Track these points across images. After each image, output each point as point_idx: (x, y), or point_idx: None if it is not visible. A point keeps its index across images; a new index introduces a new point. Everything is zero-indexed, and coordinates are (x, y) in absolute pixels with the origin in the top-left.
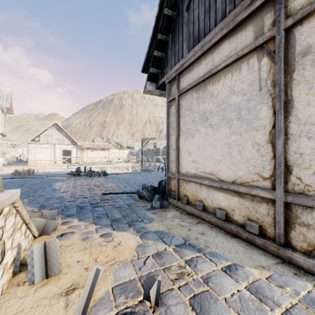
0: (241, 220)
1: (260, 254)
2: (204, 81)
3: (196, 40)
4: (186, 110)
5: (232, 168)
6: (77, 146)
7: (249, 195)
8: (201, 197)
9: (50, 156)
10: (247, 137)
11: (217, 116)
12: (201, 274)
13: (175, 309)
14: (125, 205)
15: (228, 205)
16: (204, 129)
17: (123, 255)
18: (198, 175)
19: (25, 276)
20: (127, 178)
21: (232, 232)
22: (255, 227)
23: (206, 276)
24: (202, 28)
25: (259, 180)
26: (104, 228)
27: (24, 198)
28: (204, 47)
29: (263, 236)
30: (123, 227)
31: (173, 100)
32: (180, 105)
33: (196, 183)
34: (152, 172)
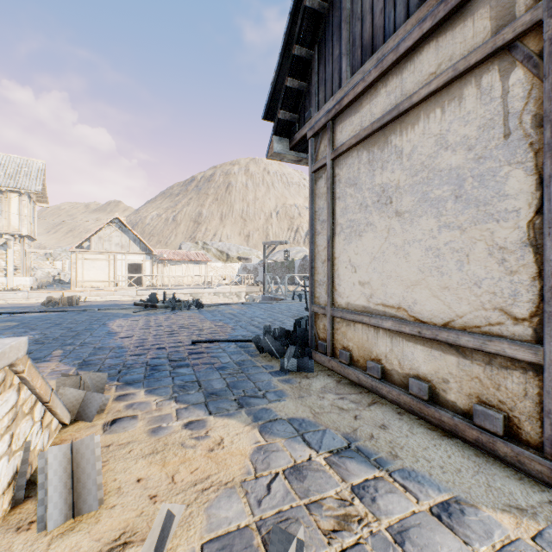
0: (463, 403)
1: (510, 478)
2: (383, 128)
3: (367, 51)
4: (348, 186)
5: (442, 296)
6: (152, 257)
7: (481, 353)
8: (378, 353)
9: (108, 273)
10: (476, 235)
11: (411, 195)
12: (387, 522)
13: None
14: (233, 364)
15: (434, 372)
16: (384, 221)
17: (226, 470)
18: (371, 310)
19: (34, 509)
20: (237, 313)
21: (444, 425)
22: (495, 419)
23: (399, 527)
24: (380, 26)
25: (503, 322)
26: (192, 409)
27: (56, 347)
28: (383, 61)
29: (512, 440)
30: (227, 408)
31: (322, 168)
32: (335, 176)
33: (367, 325)
34: (282, 302)
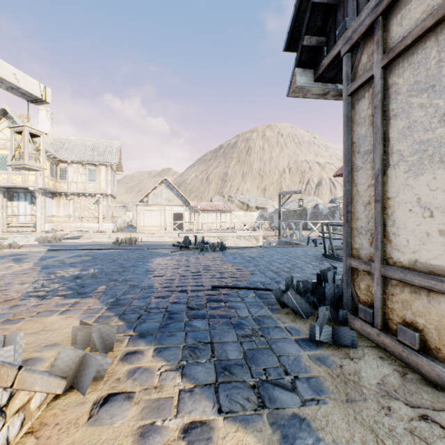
0: None
1: None
2: None
3: None
4: (414, 94)
5: None
6: (190, 208)
7: None
8: None
9: (160, 220)
10: None
11: None
12: None
13: None
14: (251, 321)
15: None
16: None
17: None
18: None
19: None
20: (255, 256)
21: None
22: None
23: None
24: None
25: None
26: (198, 395)
27: (103, 282)
28: None
29: None
30: (243, 403)
31: (364, 85)
32: (388, 88)
33: None
34: (298, 247)
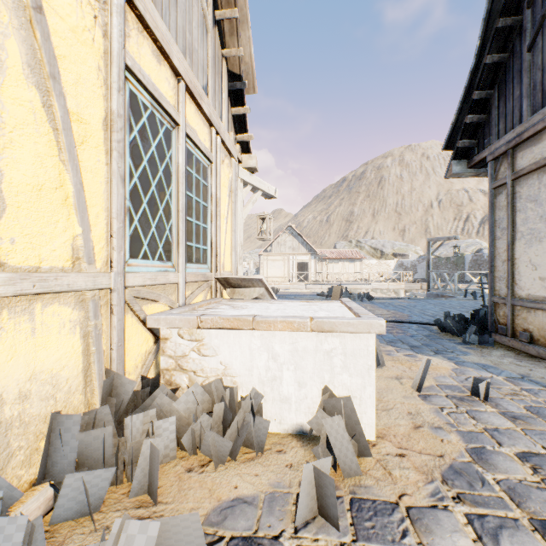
0: None
1: None
2: None
3: None
4: (528, 201)
5: None
6: (315, 257)
7: None
8: None
9: (283, 271)
10: None
11: None
12: (543, 399)
13: (506, 406)
14: (421, 335)
15: None
16: None
17: (438, 371)
18: None
19: None
20: (406, 305)
21: None
22: None
23: None
24: None
25: None
26: (404, 350)
27: None
28: None
29: None
30: (427, 353)
31: (502, 185)
32: (515, 193)
33: None
34: (452, 299)
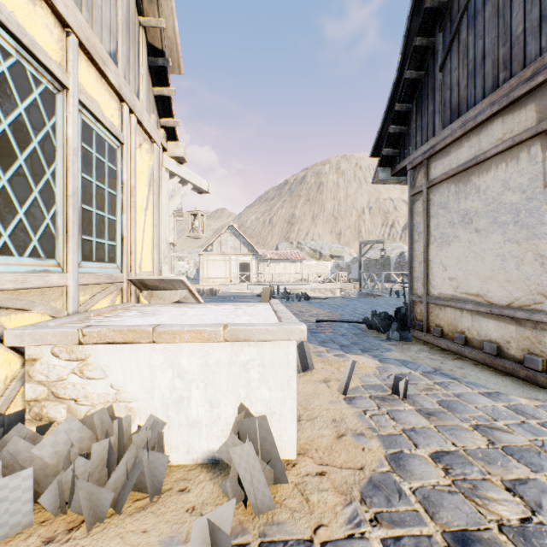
0: (519, 355)
1: (540, 392)
2: (466, 170)
3: (455, 113)
4: (440, 208)
5: (506, 287)
6: (257, 257)
7: (530, 322)
8: (462, 327)
9: (225, 271)
10: (527, 247)
11: (486, 219)
12: (452, 392)
13: (422, 402)
14: (351, 334)
15: (500, 337)
16: (466, 235)
17: (364, 370)
18: (457, 297)
19: None
20: (340, 304)
21: (506, 369)
22: (536, 361)
23: (458, 394)
24: (464, 98)
25: (543, 302)
26: (334, 350)
27: None
28: (465, 125)
29: None
30: (355, 352)
31: (419, 193)
32: (430, 200)
33: (454, 308)
34: (380, 298)
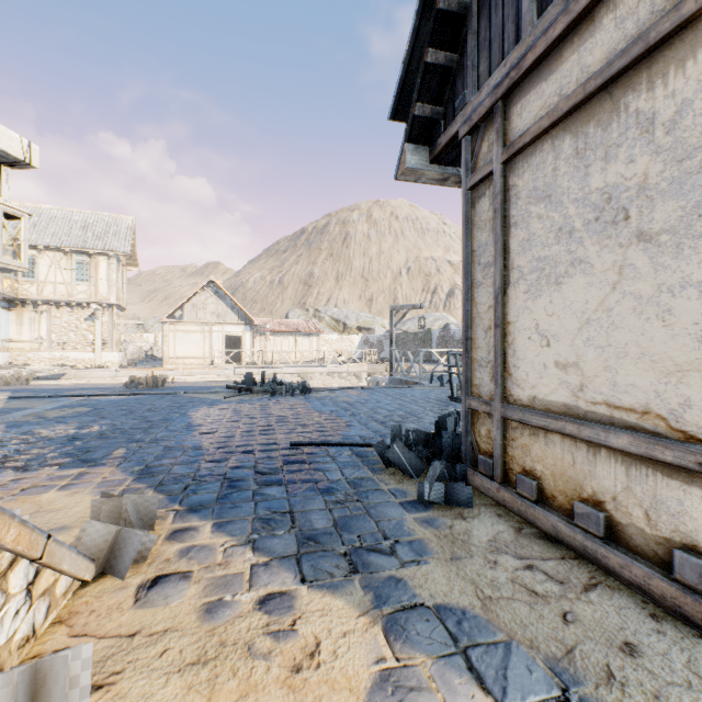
0: None
1: None
2: (607, 86)
3: None
4: (533, 201)
5: None
6: (252, 328)
7: None
8: (596, 490)
9: (203, 348)
10: None
11: (678, 198)
12: None
13: None
14: (345, 484)
15: None
16: (610, 254)
17: None
18: (580, 412)
19: None
20: (354, 401)
21: None
22: None
23: None
24: None
25: None
26: (276, 568)
27: (120, 444)
28: None
29: None
30: (332, 571)
31: (484, 180)
32: (509, 189)
33: (572, 438)
34: (416, 387)
